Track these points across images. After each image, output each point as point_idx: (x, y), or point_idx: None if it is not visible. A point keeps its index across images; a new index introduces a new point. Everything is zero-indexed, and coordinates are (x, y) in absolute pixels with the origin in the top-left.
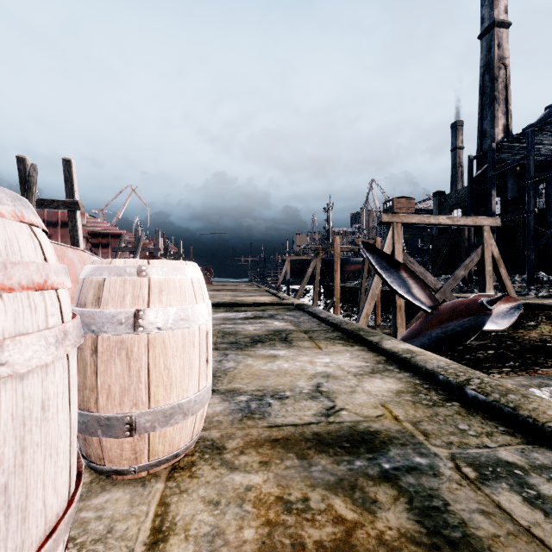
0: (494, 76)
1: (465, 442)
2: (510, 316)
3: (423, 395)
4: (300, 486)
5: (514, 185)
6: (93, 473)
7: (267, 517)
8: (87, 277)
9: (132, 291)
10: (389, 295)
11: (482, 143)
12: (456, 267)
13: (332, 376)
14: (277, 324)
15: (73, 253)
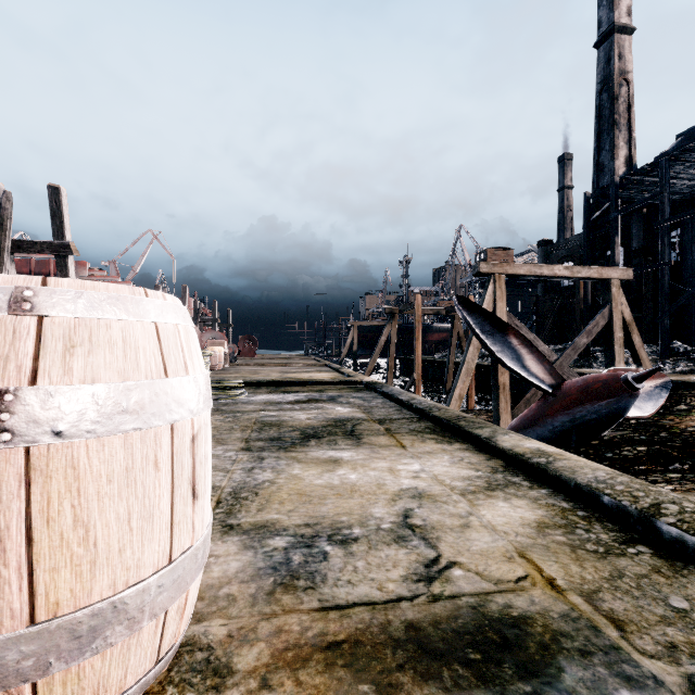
0: (614, 94)
1: None
2: (655, 397)
3: (584, 532)
4: None
5: (640, 232)
6: None
7: None
8: None
9: None
10: (484, 371)
11: (599, 179)
12: (567, 336)
13: (427, 496)
14: (339, 410)
15: None
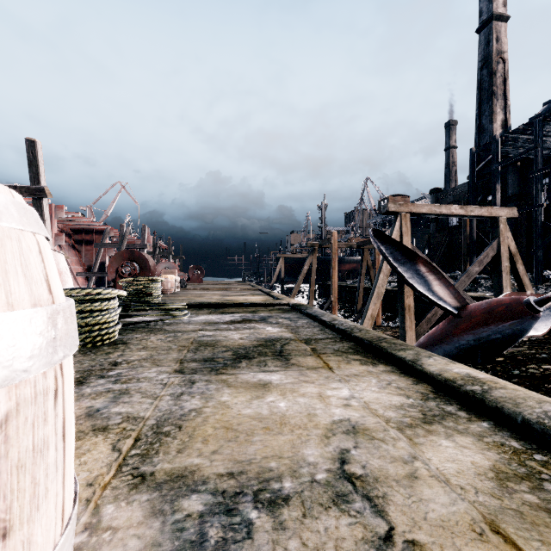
0: (493, 70)
1: None
2: (546, 318)
3: None
4: None
5: (515, 181)
6: None
7: None
8: None
9: None
10: (388, 294)
11: (480, 139)
12: (454, 266)
13: (362, 431)
14: (269, 330)
15: None
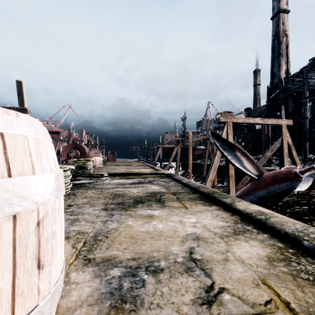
0: (280, 41)
1: None
2: (307, 181)
3: (296, 264)
4: None
5: (292, 104)
6: None
7: None
8: None
9: None
10: (221, 168)
11: (273, 80)
12: (258, 152)
13: (201, 238)
14: (153, 188)
15: None
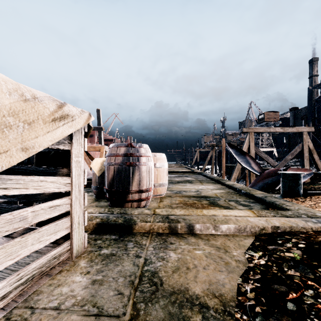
0: None
1: (231, 198)
2: (305, 178)
3: (229, 193)
4: (187, 200)
5: None
6: None
7: (180, 201)
8: None
9: (153, 159)
10: None
11: None
12: None
13: (203, 189)
14: (188, 178)
15: None
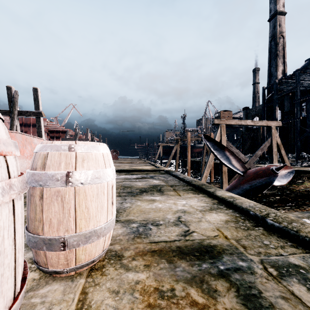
0: (277, 42)
1: (268, 252)
2: (287, 177)
3: (241, 223)
4: (169, 280)
5: (288, 104)
6: (41, 273)
7: (149, 301)
8: (37, 151)
9: (65, 160)
10: (218, 165)
11: (270, 80)
12: (255, 150)
13: (187, 212)
14: (155, 182)
15: (37, 140)
